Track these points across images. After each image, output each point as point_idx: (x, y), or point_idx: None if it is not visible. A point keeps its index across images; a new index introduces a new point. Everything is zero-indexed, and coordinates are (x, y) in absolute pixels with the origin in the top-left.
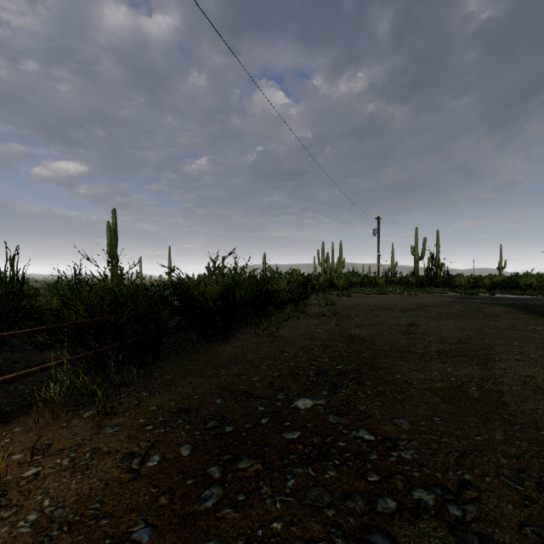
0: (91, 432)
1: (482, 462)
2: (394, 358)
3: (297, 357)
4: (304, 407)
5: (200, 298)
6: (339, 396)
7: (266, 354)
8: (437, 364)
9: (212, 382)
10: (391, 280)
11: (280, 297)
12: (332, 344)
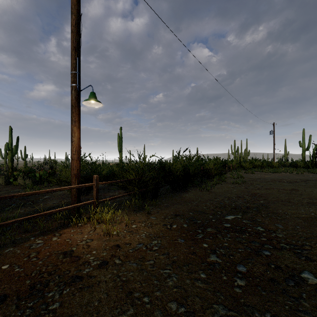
0: (146, 218)
1: (316, 241)
2: (279, 204)
3: (224, 201)
4: (231, 218)
5: (172, 171)
6: (247, 215)
7: (207, 199)
8: (304, 207)
9: (185, 207)
10: (284, 164)
11: (210, 173)
12: (243, 196)
